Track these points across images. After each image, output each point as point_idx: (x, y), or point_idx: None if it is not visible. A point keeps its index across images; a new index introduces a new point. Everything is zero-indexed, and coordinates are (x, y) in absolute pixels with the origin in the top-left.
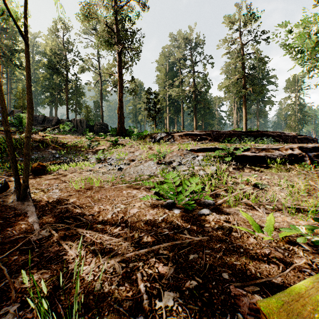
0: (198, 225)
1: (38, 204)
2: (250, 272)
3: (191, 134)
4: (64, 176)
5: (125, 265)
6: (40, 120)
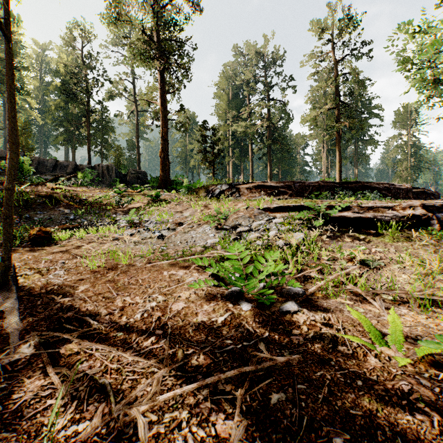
0: (281, 332)
1: (28, 294)
2: (384, 434)
3: (263, 187)
4: (77, 248)
5: (156, 419)
6: (49, 167)
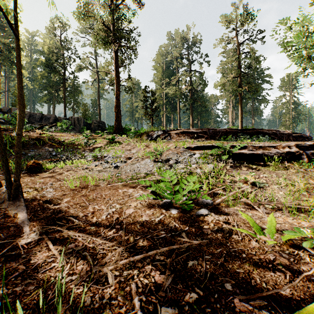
0: (197, 227)
1: (30, 204)
2: (255, 282)
3: (187, 132)
4: (60, 174)
5: (118, 274)
6: (37, 118)
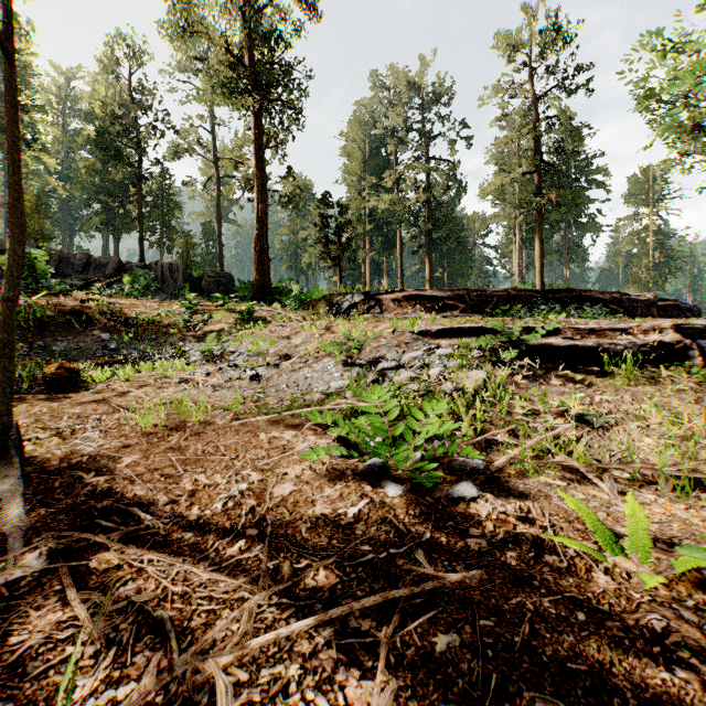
0: (451, 531)
1: (39, 470)
2: (624, 704)
3: (420, 297)
4: (121, 396)
5: (247, 678)
6: (78, 265)
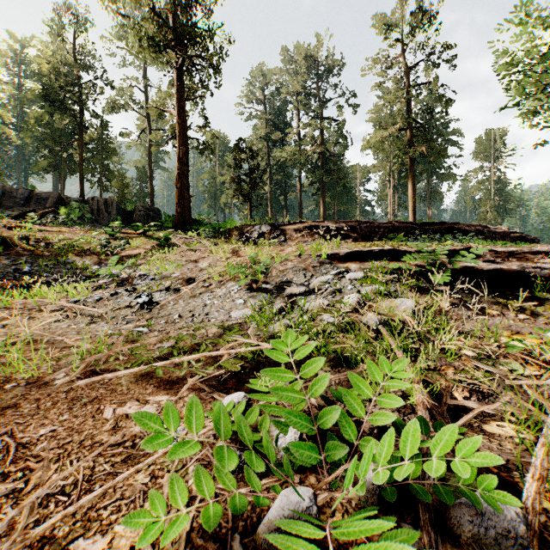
0: None
1: None
2: None
3: (318, 228)
4: None
5: None
6: (20, 199)
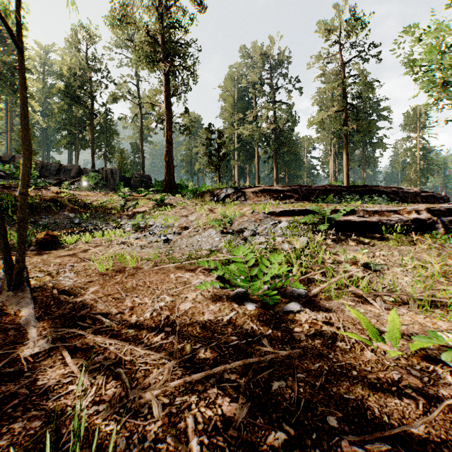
0: (284, 329)
1: (40, 295)
2: (373, 414)
3: (269, 190)
4: (84, 252)
5: (168, 402)
6: (53, 170)
